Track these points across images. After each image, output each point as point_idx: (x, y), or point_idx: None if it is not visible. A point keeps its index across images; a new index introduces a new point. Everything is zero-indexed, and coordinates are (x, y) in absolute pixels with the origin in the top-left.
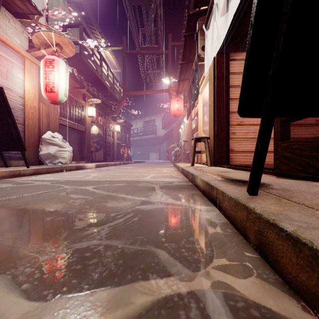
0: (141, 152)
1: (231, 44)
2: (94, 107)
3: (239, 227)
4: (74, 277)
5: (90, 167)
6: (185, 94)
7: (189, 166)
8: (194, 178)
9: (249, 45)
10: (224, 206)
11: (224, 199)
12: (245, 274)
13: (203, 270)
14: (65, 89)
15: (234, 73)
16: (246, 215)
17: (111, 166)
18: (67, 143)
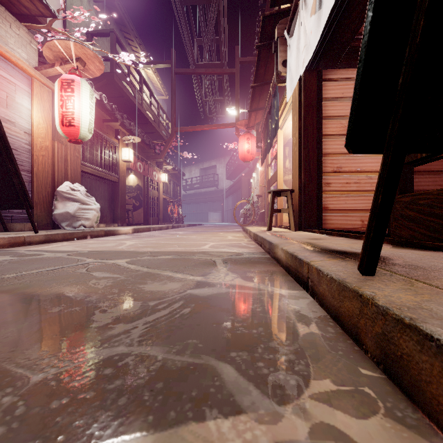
0: (197, 212)
1: (324, 57)
2: (131, 149)
3: (347, 324)
4: (81, 415)
5: (126, 232)
6: (258, 130)
7: (265, 231)
8: (272, 248)
9: (367, 35)
10: (320, 291)
11: (320, 280)
12: (365, 409)
13: (294, 401)
14: (89, 123)
15: (328, 98)
16: (360, 308)
17: (155, 230)
18: (92, 198)
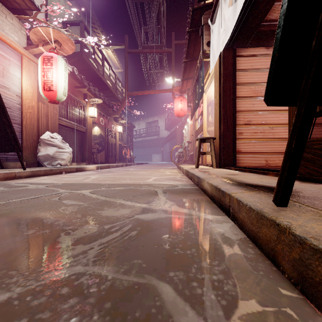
0: (144, 154)
1: (238, 38)
2: (95, 108)
3: (264, 247)
4: None
5: (91, 169)
6: (188, 94)
7: (194, 168)
8: (200, 181)
9: (286, 4)
10: (240, 217)
11: (240, 209)
12: None
13: None
14: (63, 88)
15: (241, 69)
16: (277, 235)
17: (113, 167)
18: (66, 144)
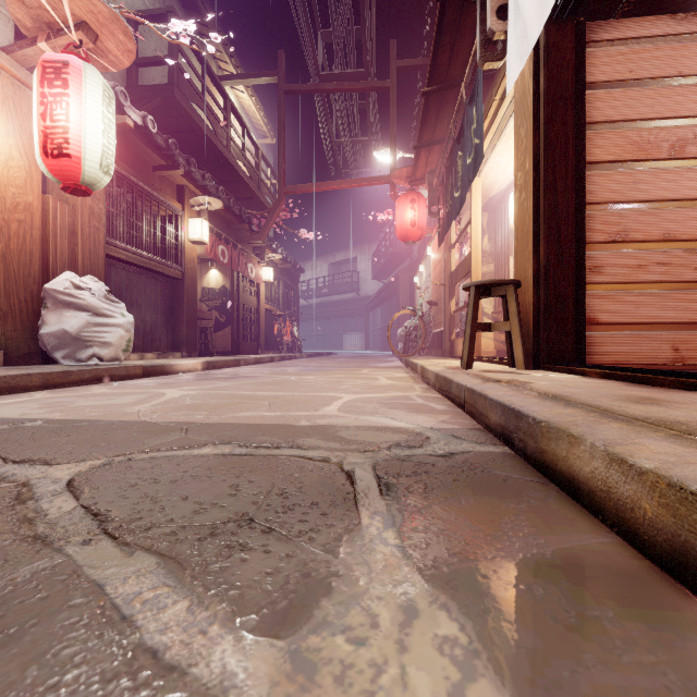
0: (325, 333)
1: None
2: (205, 220)
3: None
4: None
5: (189, 369)
6: (432, 184)
7: (459, 369)
8: (527, 432)
9: None
10: None
11: None
12: None
13: None
14: (101, 151)
15: (597, 83)
16: None
17: (249, 364)
18: (118, 304)
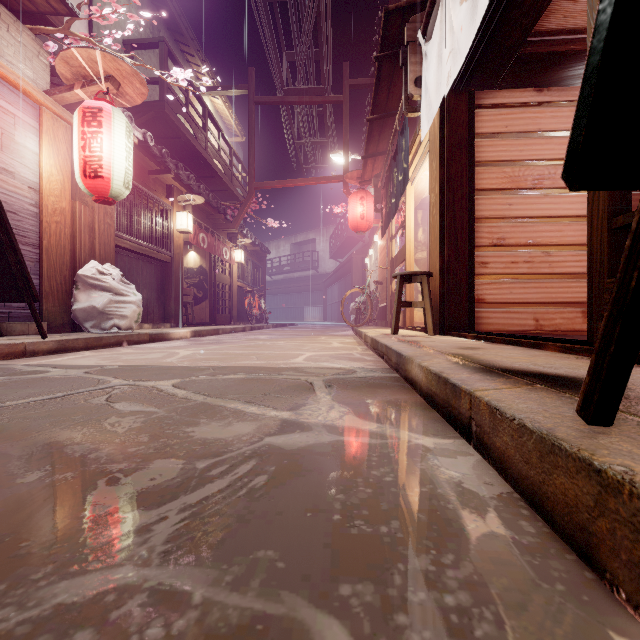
0: (287, 306)
1: (479, 70)
2: (190, 213)
3: (560, 520)
4: None
5: (181, 337)
6: (377, 186)
7: (388, 335)
8: (402, 363)
9: None
10: (496, 445)
11: (496, 427)
12: None
13: None
14: (124, 173)
15: (484, 134)
16: (597, 495)
17: (226, 333)
18: (130, 286)
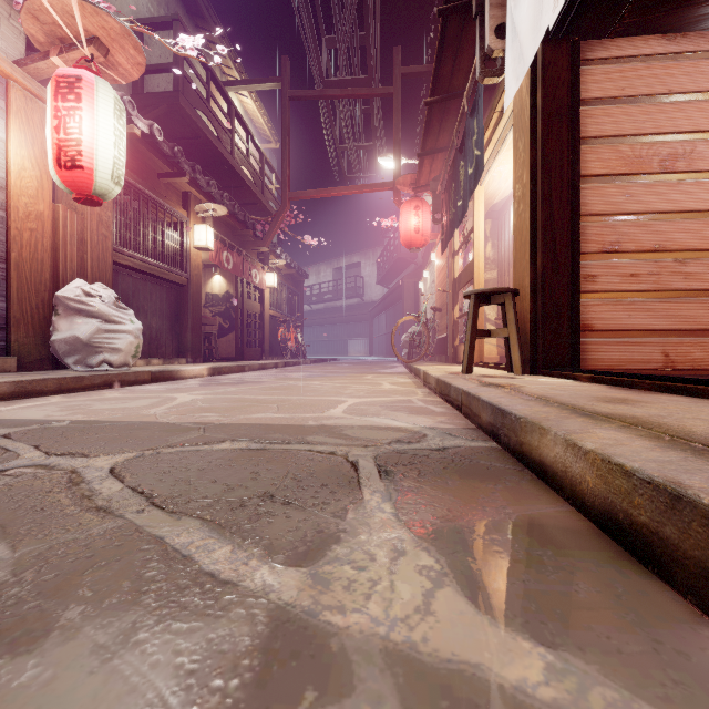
0: (329, 339)
1: (589, 6)
2: (210, 226)
3: None
4: None
5: (196, 375)
6: (436, 191)
7: (459, 374)
8: (510, 428)
9: None
10: None
11: None
12: None
13: None
14: (113, 163)
15: (591, 99)
16: None
17: (254, 370)
18: (127, 311)
